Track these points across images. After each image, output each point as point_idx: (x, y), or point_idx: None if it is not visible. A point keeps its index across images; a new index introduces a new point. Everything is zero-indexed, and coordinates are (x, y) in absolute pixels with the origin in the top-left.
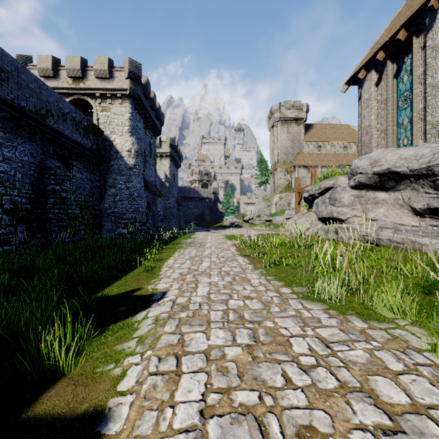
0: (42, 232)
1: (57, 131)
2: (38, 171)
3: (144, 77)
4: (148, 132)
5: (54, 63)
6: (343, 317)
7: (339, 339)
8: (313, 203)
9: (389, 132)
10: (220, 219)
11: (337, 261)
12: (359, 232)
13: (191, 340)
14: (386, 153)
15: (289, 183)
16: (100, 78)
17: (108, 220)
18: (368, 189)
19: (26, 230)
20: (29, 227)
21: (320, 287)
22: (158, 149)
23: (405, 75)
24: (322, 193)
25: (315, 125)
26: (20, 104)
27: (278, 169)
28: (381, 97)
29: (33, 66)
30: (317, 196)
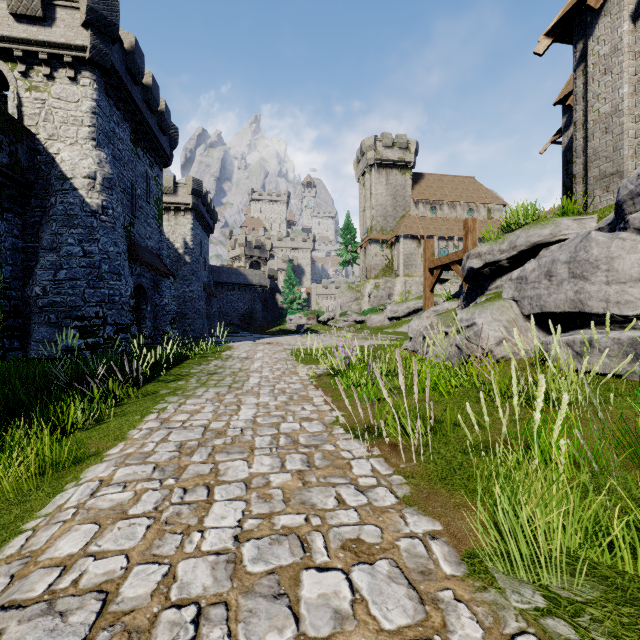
0: None
1: None
2: None
3: (128, 36)
4: (143, 153)
5: None
6: None
7: None
8: (490, 282)
9: None
10: (280, 320)
11: None
12: None
13: None
14: None
15: (389, 263)
16: (22, 17)
17: (40, 321)
18: None
19: None
20: None
21: None
22: (170, 197)
23: None
24: (519, 257)
25: (426, 176)
26: None
27: (372, 240)
28: None
29: None
30: (505, 266)
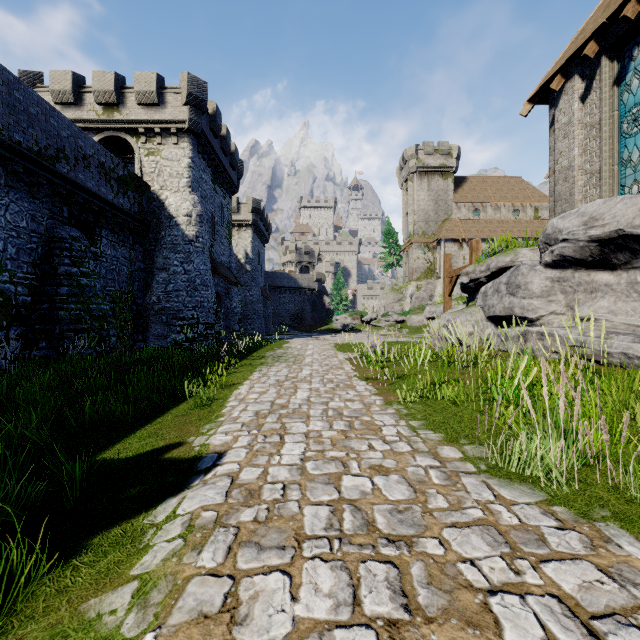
0: (48, 338)
1: (75, 182)
2: (44, 245)
3: (211, 104)
4: (218, 188)
5: (75, 83)
6: (590, 529)
7: (610, 605)
8: (477, 293)
9: (605, 174)
10: (327, 320)
11: (562, 401)
12: (573, 341)
13: (253, 600)
14: (612, 205)
15: (430, 265)
16: (144, 105)
17: (156, 321)
18: (578, 268)
19: (24, 335)
20: (29, 331)
21: (526, 452)
22: (234, 216)
23: (633, 78)
24: (492, 276)
25: (470, 179)
26: (12, 138)
27: (414, 244)
28: (591, 119)
29: (44, 87)
30: (484, 281)
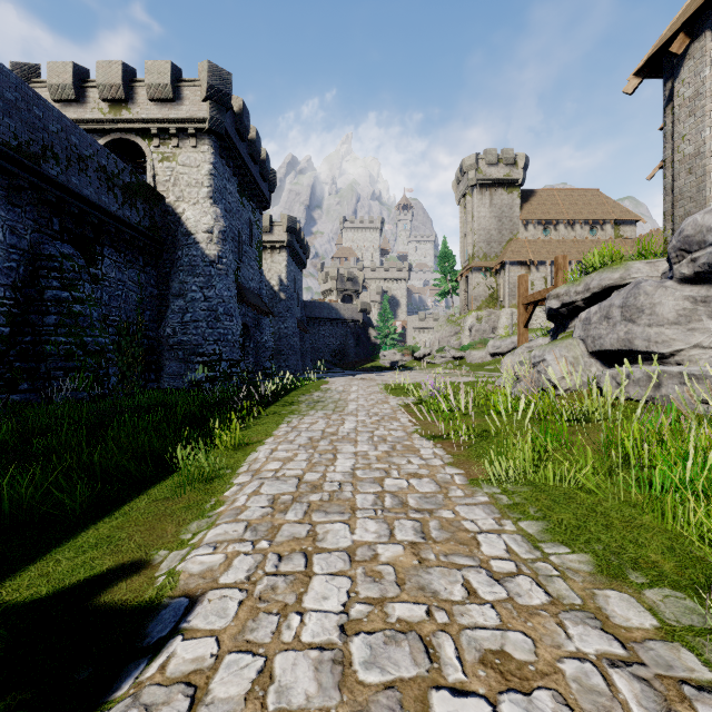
0: (31, 379)
1: (68, 188)
2: (28, 264)
3: (237, 101)
4: (247, 202)
5: (77, 76)
6: None
7: None
8: (570, 321)
9: None
10: (373, 356)
11: None
12: None
13: None
14: None
15: (493, 293)
16: (158, 101)
17: (171, 357)
18: None
19: None
20: (7, 370)
21: None
22: (267, 236)
23: None
24: (593, 298)
25: (538, 192)
26: None
27: (473, 268)
28: None
29: (41, 82)
30: (581, 306)
